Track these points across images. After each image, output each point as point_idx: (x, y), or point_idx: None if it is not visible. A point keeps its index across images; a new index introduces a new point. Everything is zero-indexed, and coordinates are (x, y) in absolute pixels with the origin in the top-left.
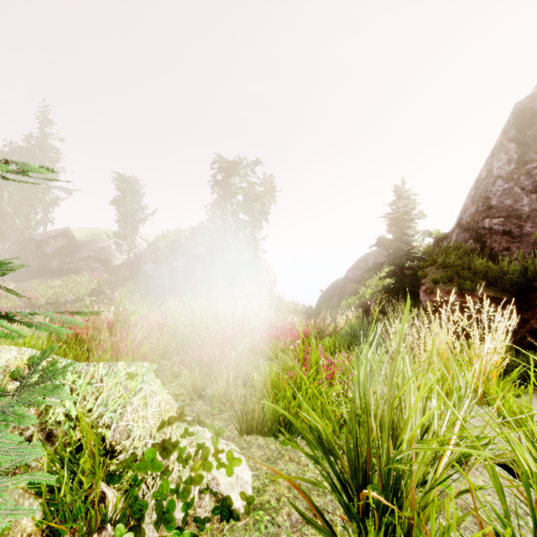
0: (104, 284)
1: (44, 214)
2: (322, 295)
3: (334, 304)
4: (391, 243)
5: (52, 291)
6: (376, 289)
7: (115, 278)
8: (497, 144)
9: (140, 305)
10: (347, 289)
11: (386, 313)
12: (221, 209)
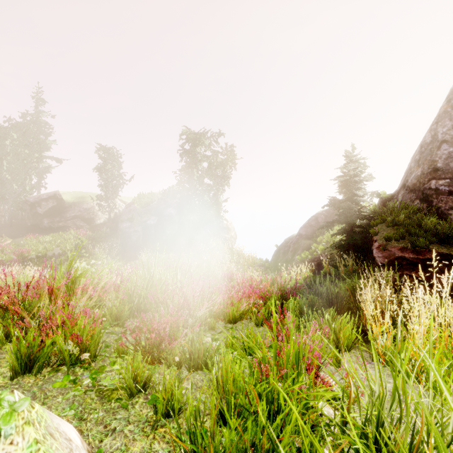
0: (87, 240)
1: (37, 180)
2: (277, 250)
3: (288, 258)
4: (342, 203)
5: (42, 246)
6: (327, 245)
7: (97, 234)
8: (441, 112)
9: (117, 259)
10: (300, 245)
11: (337, 267)
12: (189, 174)
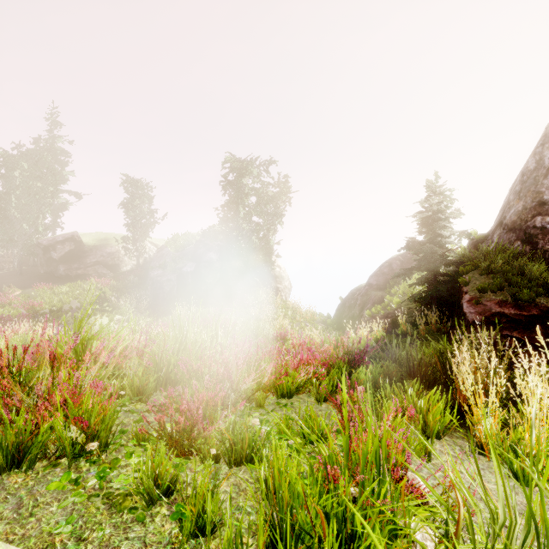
0: (111, 291)
1: (52, 218)
2: (341, 303)
3: (355, 313)
4: (422, 246)
5: (57, 298)
6: (403, 298)
7: (123, 284)
8: (548, 131)
9: (146, 314)
10: (370, 297)
11: (416, 325)
12: (233, 211)
